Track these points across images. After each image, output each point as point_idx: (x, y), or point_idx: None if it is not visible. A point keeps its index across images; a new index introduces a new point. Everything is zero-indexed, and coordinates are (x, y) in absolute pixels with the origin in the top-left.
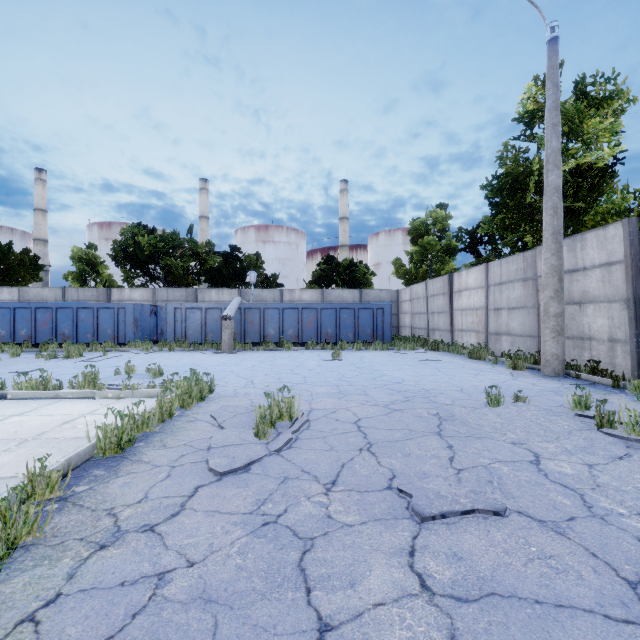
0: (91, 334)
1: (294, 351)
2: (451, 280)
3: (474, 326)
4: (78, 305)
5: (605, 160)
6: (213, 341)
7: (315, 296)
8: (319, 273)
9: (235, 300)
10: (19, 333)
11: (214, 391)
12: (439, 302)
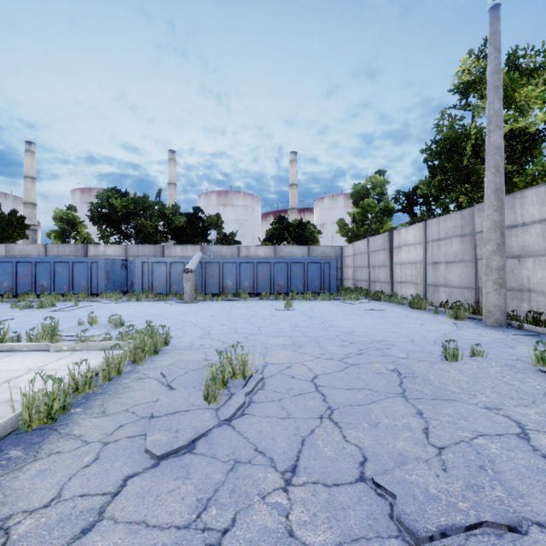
0: (67, 286)
1: (250, 301)
2: (391, 237)
3: (413, 278)
4: (55, 259)
5: (537, 125)
6: (176, 292)
7: (268, 252)
8: (272, 231)
9: (197, 255)
10: (2, 285)
11: (170, 343)
12: (380, 257)
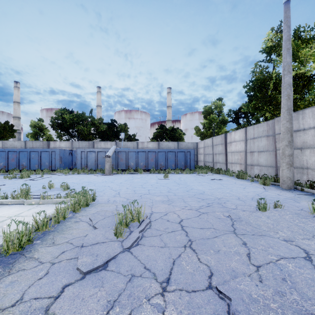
0: (37, 165)
1: (143, 174)
2: (226, 137)
3: (238, 161)
4: (30, 150)
5: (311, 71)
6: (101, 169)
7: (154, 145)
8: (157, 133)
9: (113, 147)
10: None
11: (96, 199)
12: (219, 148)
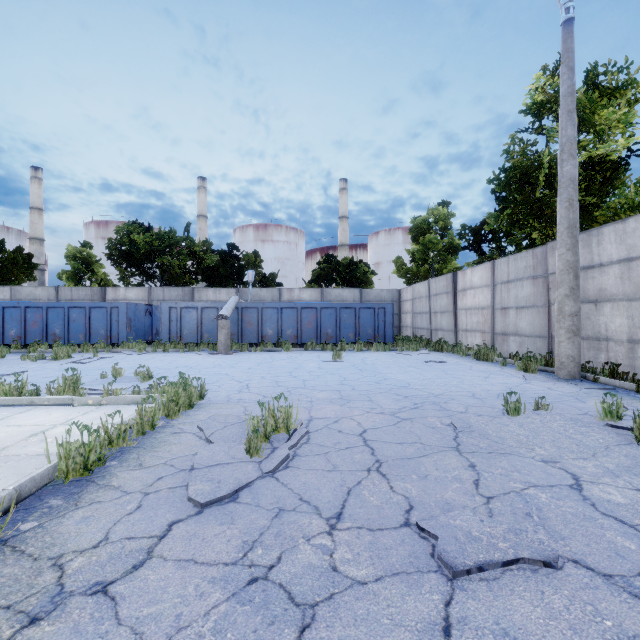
0: (83, 334)
1: (293, 352)
2: (455, 278)
3: (479, 326)
4: (69, 304)
5: (619, 152)
6: (209, 342)
7: (314, 295)
8: (319, 272)
9: (232, 299)
10: (8, 333)
11: (205, 397)
12: (442, 301)
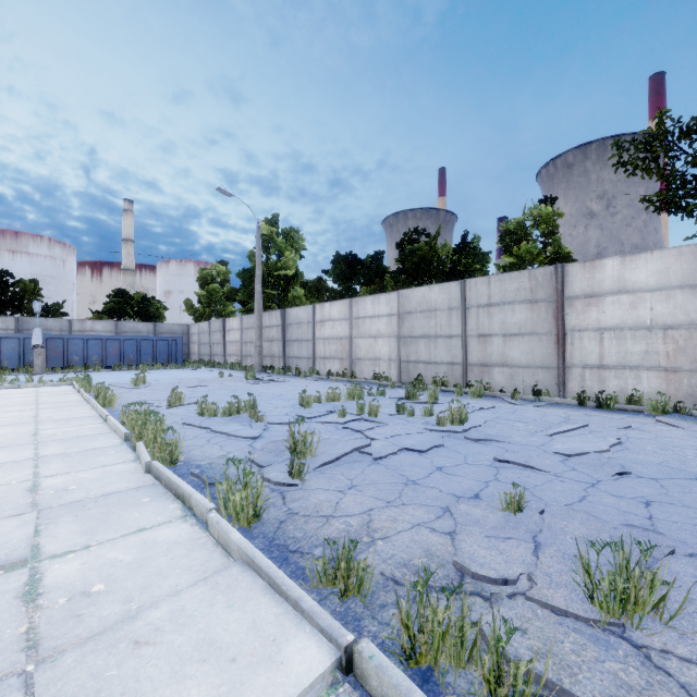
0: None
1: (104, 372)
2: (224, 323)
3: (236, 352)
4: None
5: (291, 273)
6: (19, 366)
7: (109, 327)
8: (112, 305)
9: (38, 331)
10: None
11: None
12: (218, 336)
